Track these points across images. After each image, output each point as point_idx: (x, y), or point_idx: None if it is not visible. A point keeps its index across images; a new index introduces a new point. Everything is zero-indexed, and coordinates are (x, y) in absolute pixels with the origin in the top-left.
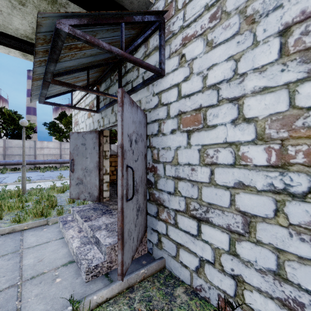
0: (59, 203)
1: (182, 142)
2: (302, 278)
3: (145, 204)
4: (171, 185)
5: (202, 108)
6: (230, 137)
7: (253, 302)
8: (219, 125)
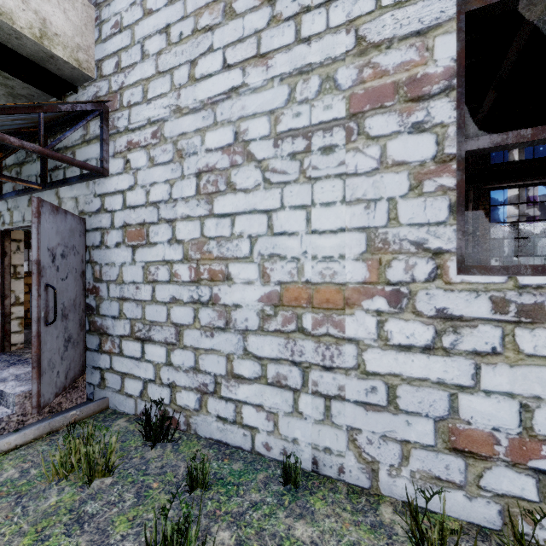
0: None
1: (127, 258)
2: (207, 365)
3: (82, 337)
4: (116, 308)
5: (146, 224)
6: (167, 256)
7: (182, 400)
8: (159, 243)
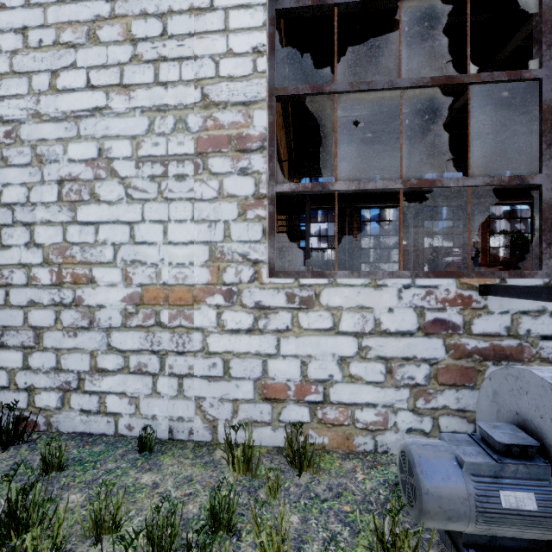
0: None
1: None
2: (70, 363)
3: None
4: None
5: None
6: (24, 259)
7: (42, 401)
8: (15, 246)
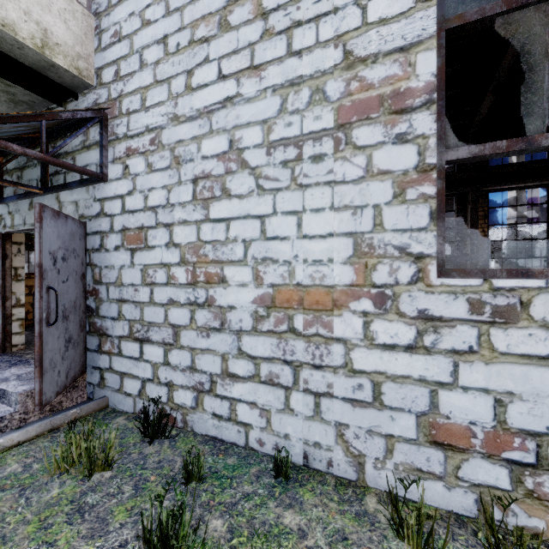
0: None
1: (126, 261)
2: (203, 364)
3: (82, 337)
4: (115, 310)
5: (144, 228)
6: (164, 259)
7: (179, 398)
8: (157, 247)
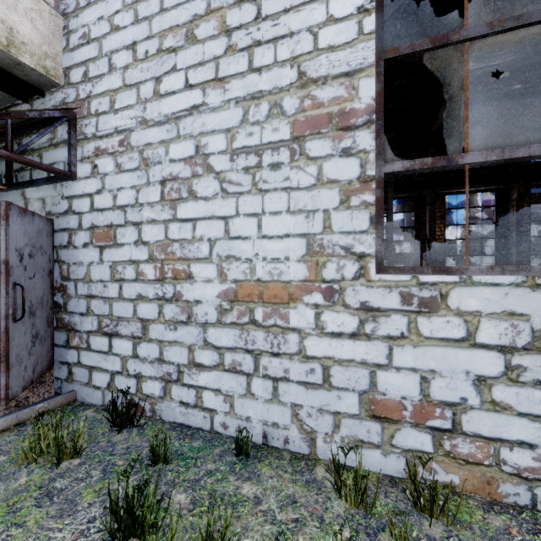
0: None
1: (95, 258)
2: (171, 355)
3: (49, 333)
4: (84, 305)
5: (113, 226)
6: (133, 256)
7: (148, 389)
8: (126, 244)
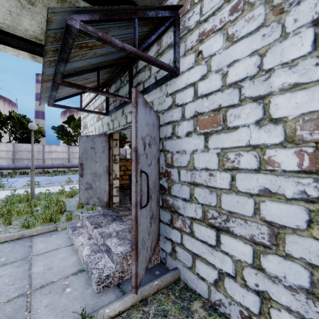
0: (68, 208)
1: (199, 145)
2: None
3: (157, 211)
4: (187, 192)
5: (221, 108)
6: (253, 140)
7: None
8: (242, 127)
